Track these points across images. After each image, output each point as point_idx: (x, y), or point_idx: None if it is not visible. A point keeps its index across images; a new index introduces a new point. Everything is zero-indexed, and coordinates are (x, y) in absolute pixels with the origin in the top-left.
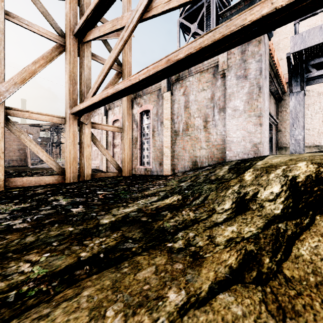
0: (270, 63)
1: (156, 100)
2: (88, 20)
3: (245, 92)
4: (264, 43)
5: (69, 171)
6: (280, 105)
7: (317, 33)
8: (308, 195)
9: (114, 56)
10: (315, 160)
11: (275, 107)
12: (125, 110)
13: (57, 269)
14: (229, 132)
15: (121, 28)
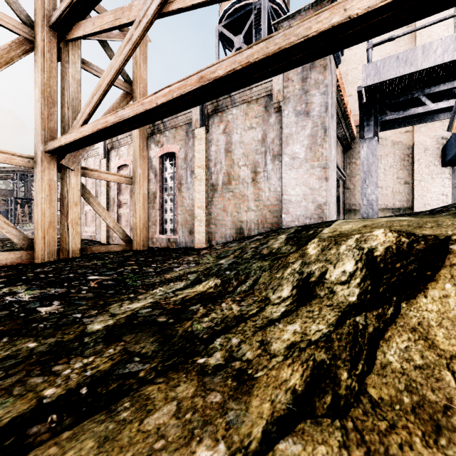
0: (337, 99)
1: (184, 139)
2: (75, 5)
3: (307, 134)
4: (330, 70)
5: (42, 244)
6: (349, 155)
7: (393, 64)
8: (390, 274)
9: (118, 66)
10: (394, 226)
11: (343, 157)
12: (137, 151)
13: None
14: (286, 189)
15: (129, 23)
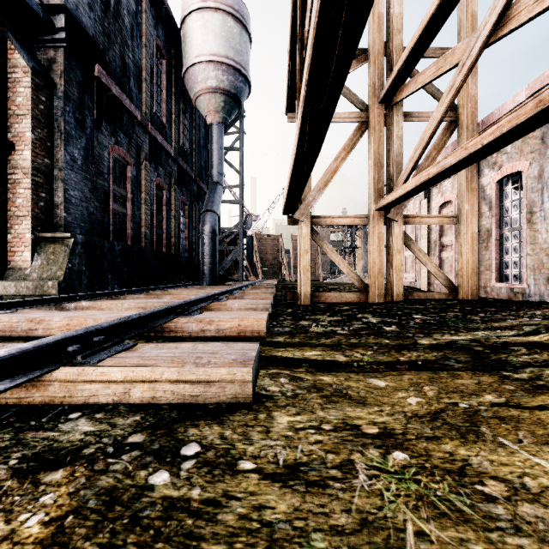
0: None
1: (537, 149)
2: (399, 74)
3: None
4: None
5: (374, 288)
6: None
7: None
8: None
9: (440, 116)
10: None
11: None
12: (462, 185)
13: (381, 361)
14: None
15: (452, 67)
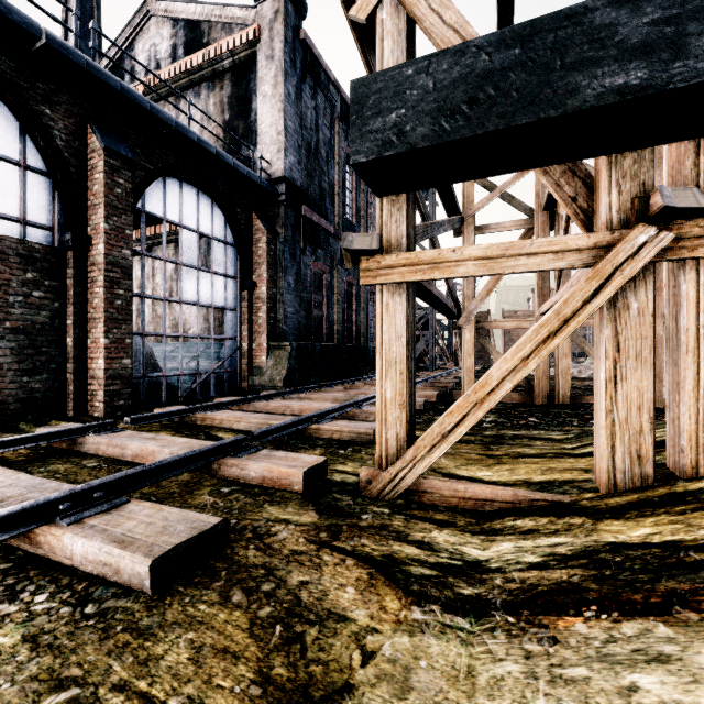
0: None
1: None
2: (550, 195)
3: None
4: None
5: (537, 390)
6: None
7: None
8: None
9: None
10: None
11: None
12: None
13: None
14: None
15: None
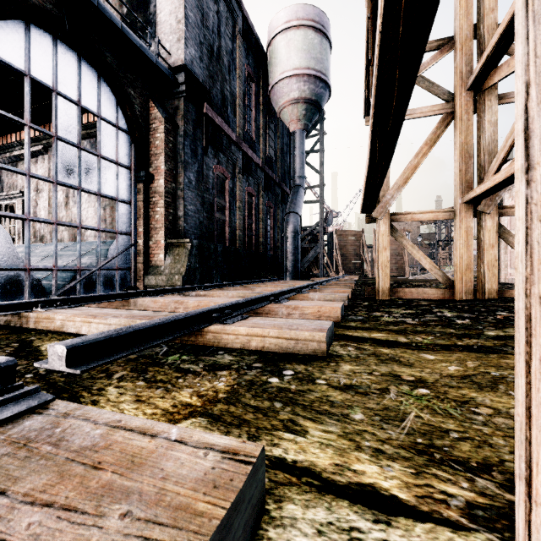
0: None
1: None
2: (489, 60)
3: None
4: None
5: (460, 284)
6: None
7: None
8: None
9: None
10: None
11: None
12: None
13: (438, 343)
14: None
15: None
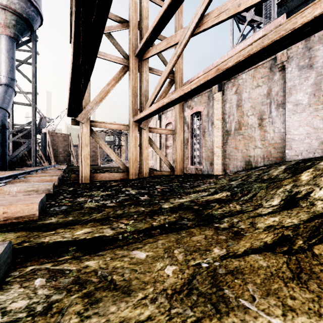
0: None
1: (206, 102)
2: (147, 41)
3: (310, 83)
4: None
5: (132, 169)
6: None
7: None
8: None
9: (169, 70)
10: None
11: None
12: (177, 114)
13: (140, 228)
14: (289, 130)
15: (175, 44)
